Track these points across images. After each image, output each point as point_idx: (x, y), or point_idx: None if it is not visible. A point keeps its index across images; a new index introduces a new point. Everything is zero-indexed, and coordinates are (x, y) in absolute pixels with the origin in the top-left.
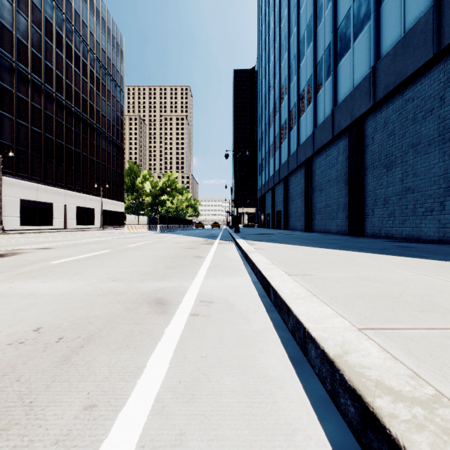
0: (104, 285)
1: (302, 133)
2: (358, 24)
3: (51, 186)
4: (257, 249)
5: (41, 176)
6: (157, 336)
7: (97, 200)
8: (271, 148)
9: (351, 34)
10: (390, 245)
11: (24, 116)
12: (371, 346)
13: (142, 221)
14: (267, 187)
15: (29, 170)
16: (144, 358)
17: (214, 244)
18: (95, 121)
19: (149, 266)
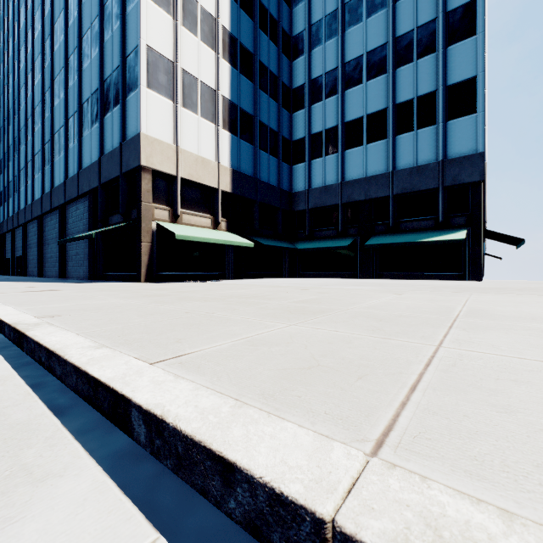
0: None
1: (37, 192)
2: (62, 146)
3: None
4: None
5: None
6: None
7: None
8: (10, 184)
9: (59, 148)
10: (50, 280)
11: None
12: None
13: None
14: (6, 227)
15: None
16: None
17: None
18: None
19: None
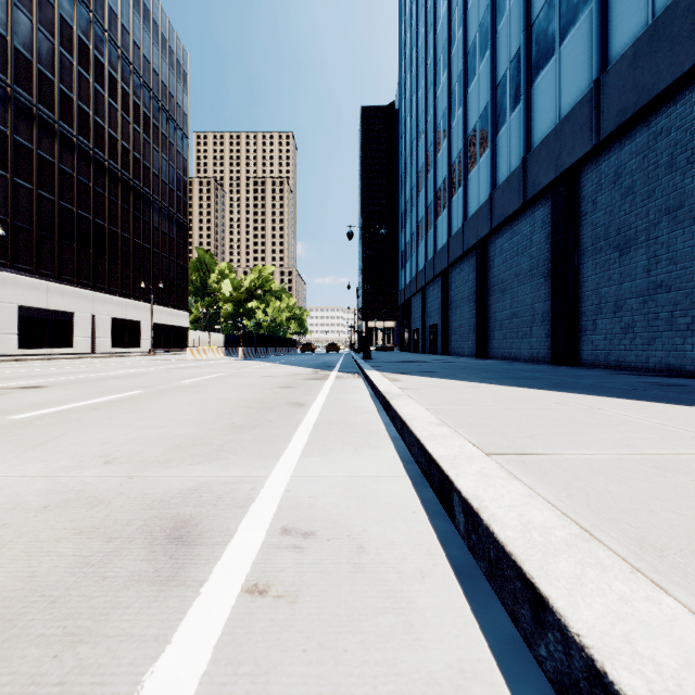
0: (77, 477)
1: (472, 200)
2: (569, 12)
3: (71, 286)
4: (405, 391)
5: (54, 270)
6: None
7: (145, 307)
8: (420, 225)
9: (556, 31)
10: (637, 381)
11: (26, 173)
12: None
13: (215, 342)
14: (414, 287)
15: (35, 259)
16: None
17: (329, 379)
18: (143, 183)
19: (198, 424)
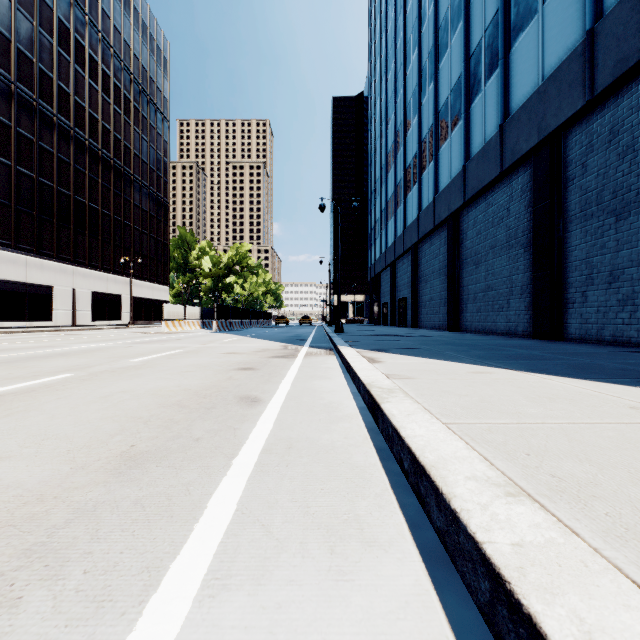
0: None
1: (443, 173)
2: None
3: (50, 260)
4: (395, 380)
5: (34, 244)
6: None
7: (126, 282)
8: (389, 202)
9: None
10: None
11: (4, 149)
12: None
13: (191, 315)
14: (384, 262)
15: (13, 234)
16: None
17: (298, 357)
18: (124, 162)
19: (73, 450)
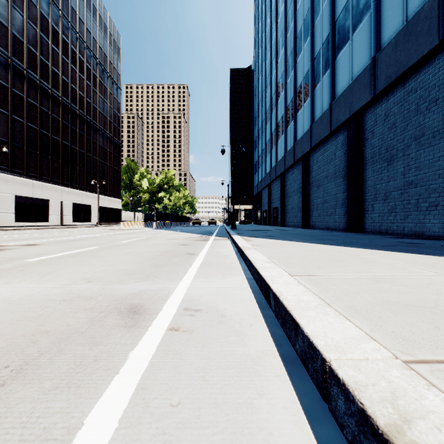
0: (75, 288)
1: (299, 129)
2: (358, 15)
3: (47, 183)
4: (254, 246)
5: (37, 173)
6: (116, 365)
7: (94, 196)
8: (267, 144)
9: (349, 26)
10: (394, 241)
11: (20, 112)
12: (442, 404)
13: (138, 218)
14: (264, 184)
15: (25, 166)
16: (85, 408)
17: (209, 240)
18: (92, 118)
19: (134, 264)
